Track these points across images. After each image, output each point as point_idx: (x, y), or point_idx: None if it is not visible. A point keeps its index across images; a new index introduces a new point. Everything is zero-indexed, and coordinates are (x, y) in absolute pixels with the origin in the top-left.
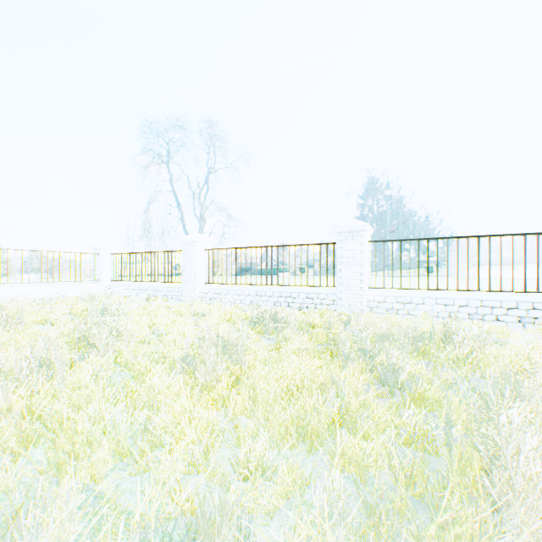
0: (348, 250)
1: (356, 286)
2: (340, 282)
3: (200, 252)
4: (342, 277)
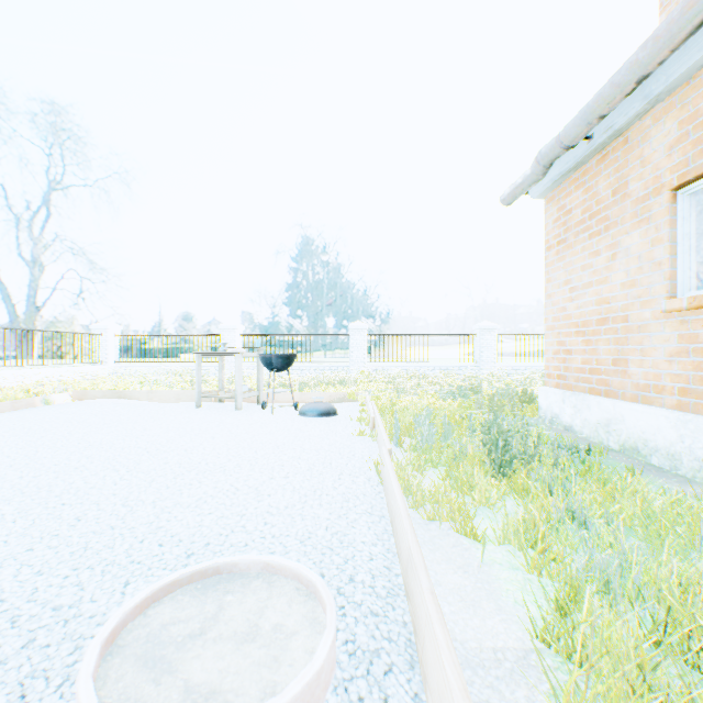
0: (357, 340)
1: (361, 361)
2: (352, 359)
3: (238, 337)
4: (353, 356)
